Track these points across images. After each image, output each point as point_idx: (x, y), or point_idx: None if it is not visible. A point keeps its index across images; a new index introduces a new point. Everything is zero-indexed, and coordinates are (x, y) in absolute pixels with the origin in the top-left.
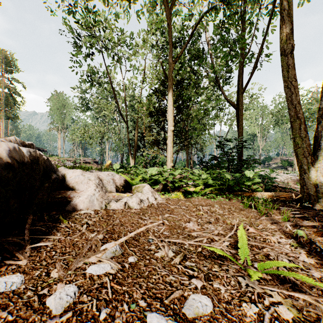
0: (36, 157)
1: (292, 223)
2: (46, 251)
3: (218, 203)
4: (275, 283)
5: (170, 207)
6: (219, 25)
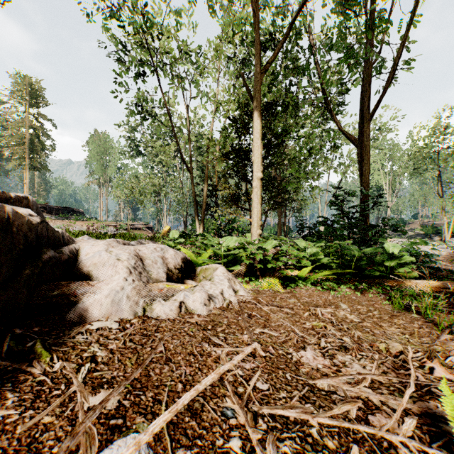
0: (2, 219)
1: None
2: None
3: (344, 300)
4: None
5: (262, 308)
6: None
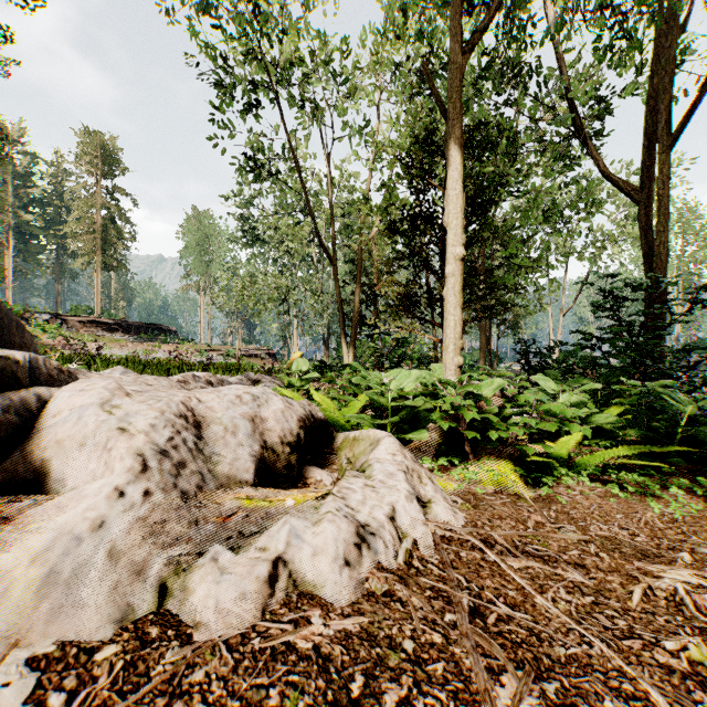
0: None
1: None
2: None
3: (703, 534)
4: None
5: (502, 568)
6: None
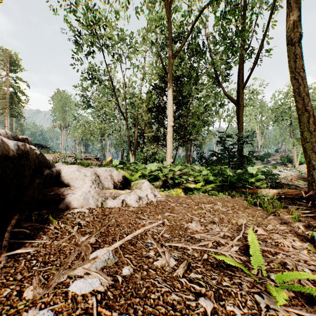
0: (25, 151)
1: (304, 223)
2: (26, 260)
3: (220, 201)
4: (300, 302)
5: (170, 204)
6: (220, 17)
